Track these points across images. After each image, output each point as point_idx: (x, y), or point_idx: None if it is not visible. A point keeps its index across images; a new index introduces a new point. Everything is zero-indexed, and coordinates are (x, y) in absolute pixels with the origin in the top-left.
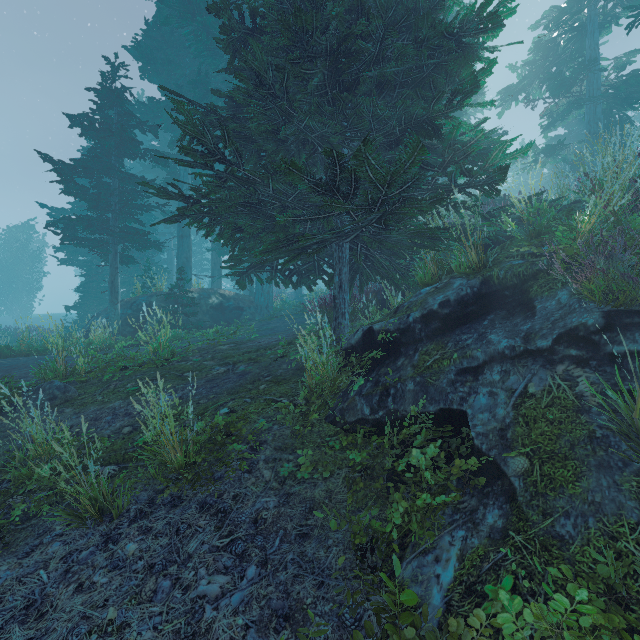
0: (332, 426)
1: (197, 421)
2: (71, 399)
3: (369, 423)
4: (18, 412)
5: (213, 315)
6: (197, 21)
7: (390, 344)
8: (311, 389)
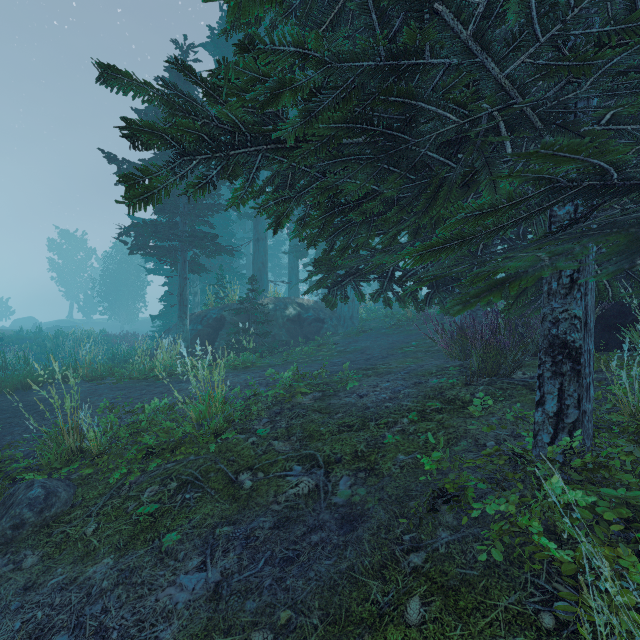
0: None
1: None
2: (55, 519)
3: None
4: None
5: (290, 329)
6: None
7: None
8: None
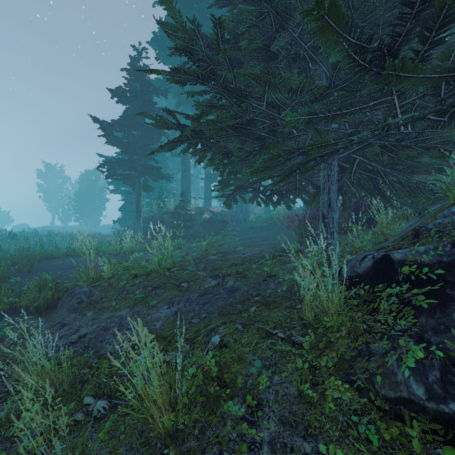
0: (353, 392)
1: (189, 349)
2: (94, 302)
3: (427, 413)
4: (57, 311)
5: (205, 227)
6: (194, 8)
7: (421, 279)
8: (309, 322)
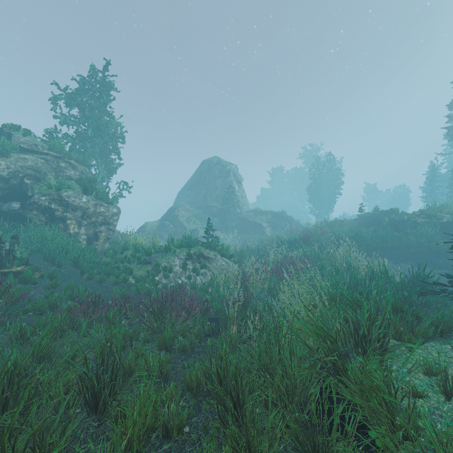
0: None
1: None
2: None
3: None
4: None
5: None
6: None
7: None
8: None
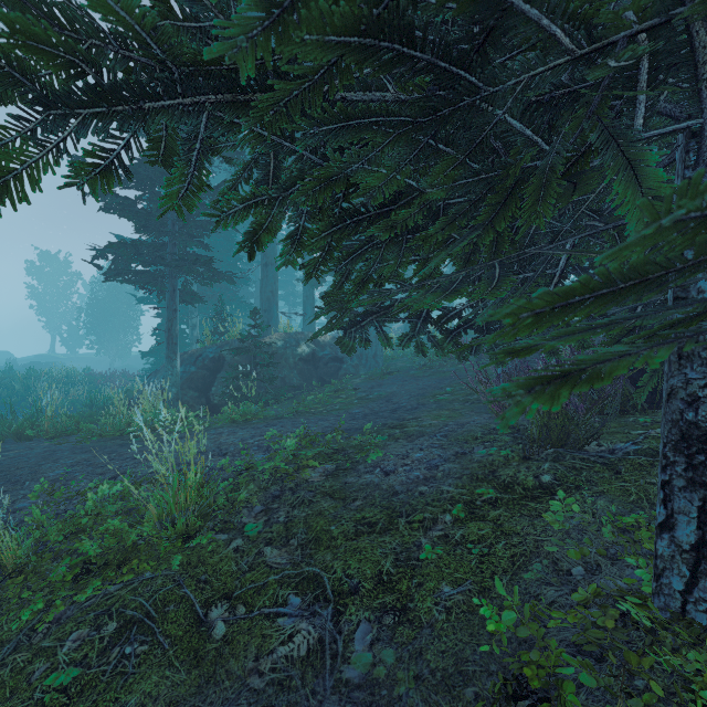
0: None
1: None
2: None
3: None
4: None
5: (303, 370)
6: None
7: None
8: None
